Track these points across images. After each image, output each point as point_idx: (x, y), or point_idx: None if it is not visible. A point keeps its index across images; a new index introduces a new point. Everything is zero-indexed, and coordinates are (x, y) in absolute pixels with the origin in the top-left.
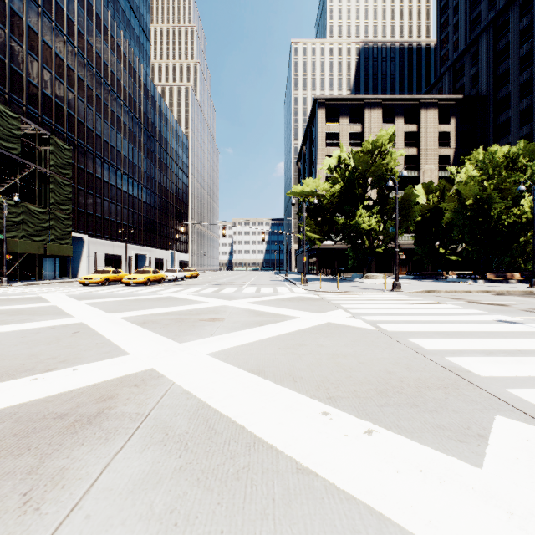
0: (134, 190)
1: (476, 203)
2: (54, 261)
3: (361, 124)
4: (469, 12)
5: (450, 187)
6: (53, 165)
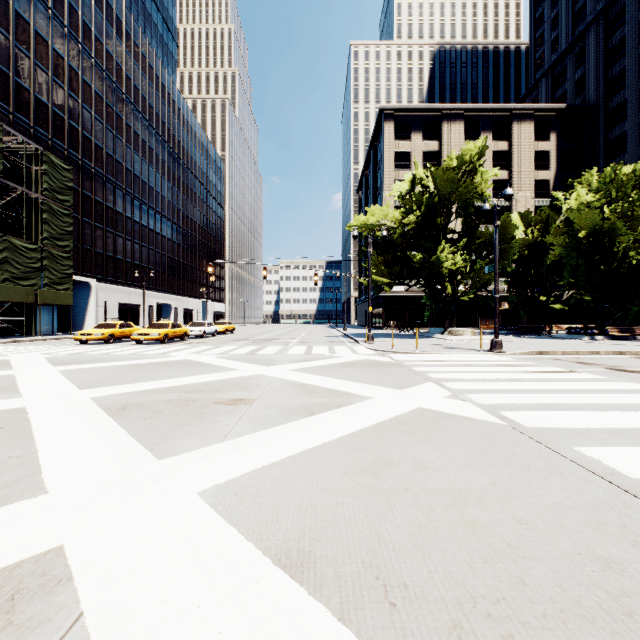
0: (156, 224)
1: (594, 236)
2: (51, 311)
3: (438, 141)
4: (571, 3)
5: (556, 217)
6: (46, 189)
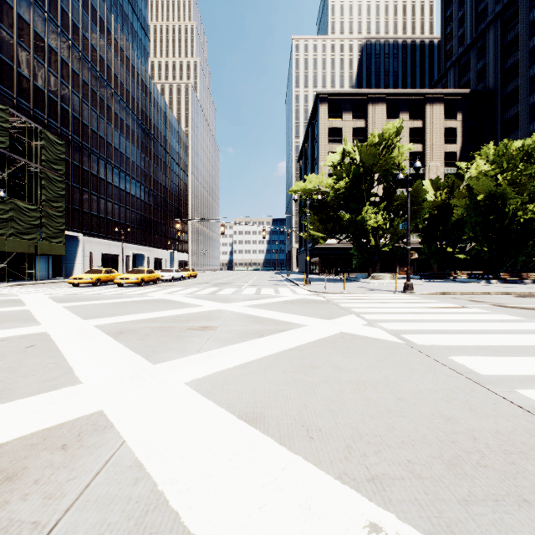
0: (131, 188)
1: (490, 199)
2: (47, 260)
3: (365, 120)
4: (475, 6)
5: (460, 183)
6: (44, 161)
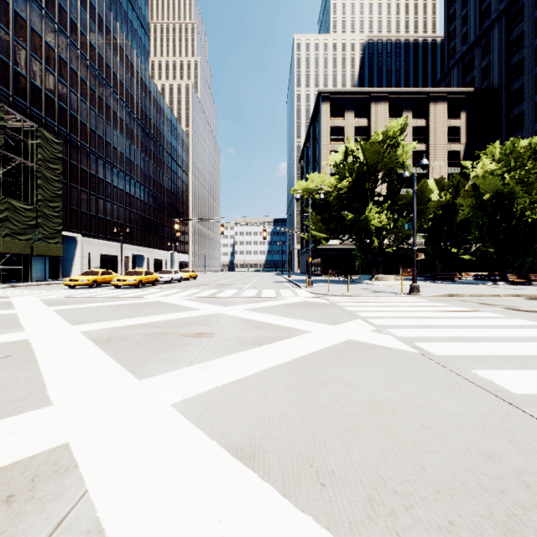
0: (131, 188)
1: (497, 198)
2: (44, 261)
3: (367, 119)
4: (479, 4)
5: (465, 182)
6: (40, 160)
